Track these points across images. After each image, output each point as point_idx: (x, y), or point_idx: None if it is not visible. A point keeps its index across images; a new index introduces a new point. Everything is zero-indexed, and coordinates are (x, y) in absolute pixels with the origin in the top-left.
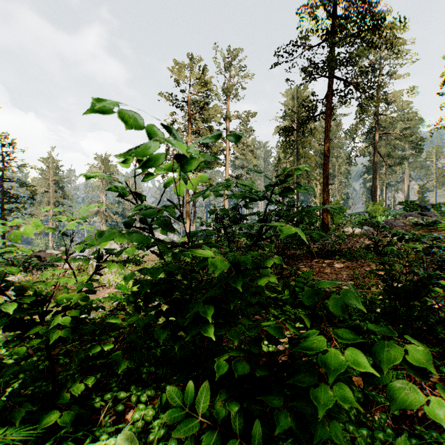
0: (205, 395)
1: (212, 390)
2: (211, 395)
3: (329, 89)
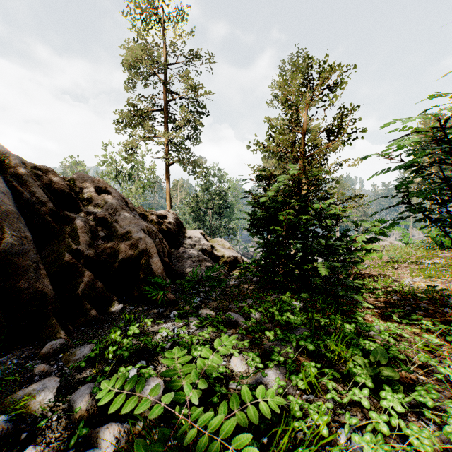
0: None
1: None
2: None
3: None
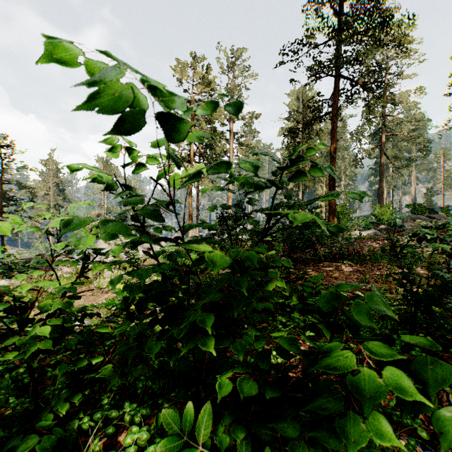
0: (206, 420)
1: (215, 412)
2: (213, 418)
3: (336, 88)
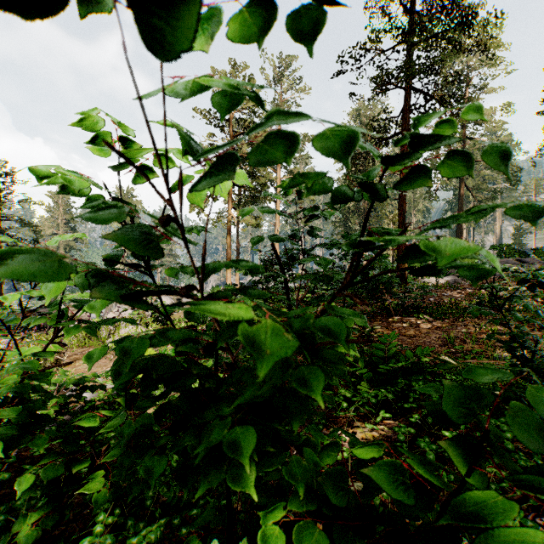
0: None
1: None
2: None
3: (406, 103)
